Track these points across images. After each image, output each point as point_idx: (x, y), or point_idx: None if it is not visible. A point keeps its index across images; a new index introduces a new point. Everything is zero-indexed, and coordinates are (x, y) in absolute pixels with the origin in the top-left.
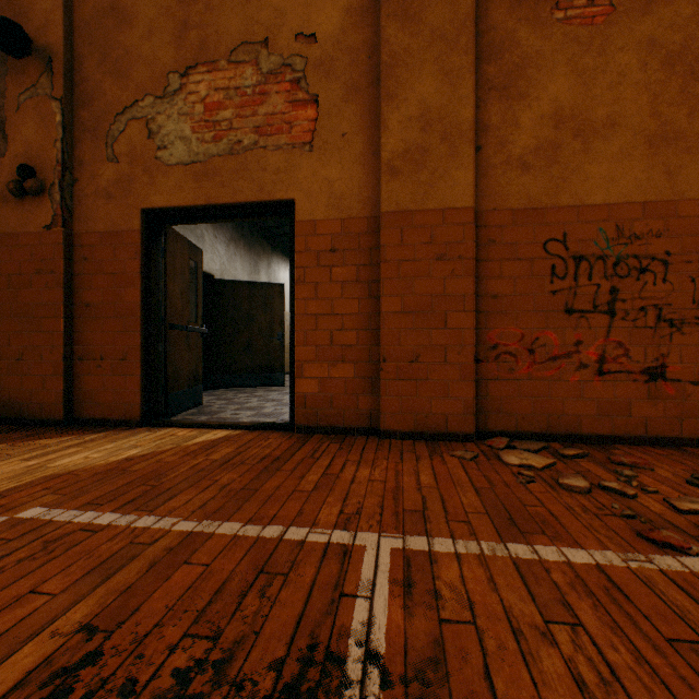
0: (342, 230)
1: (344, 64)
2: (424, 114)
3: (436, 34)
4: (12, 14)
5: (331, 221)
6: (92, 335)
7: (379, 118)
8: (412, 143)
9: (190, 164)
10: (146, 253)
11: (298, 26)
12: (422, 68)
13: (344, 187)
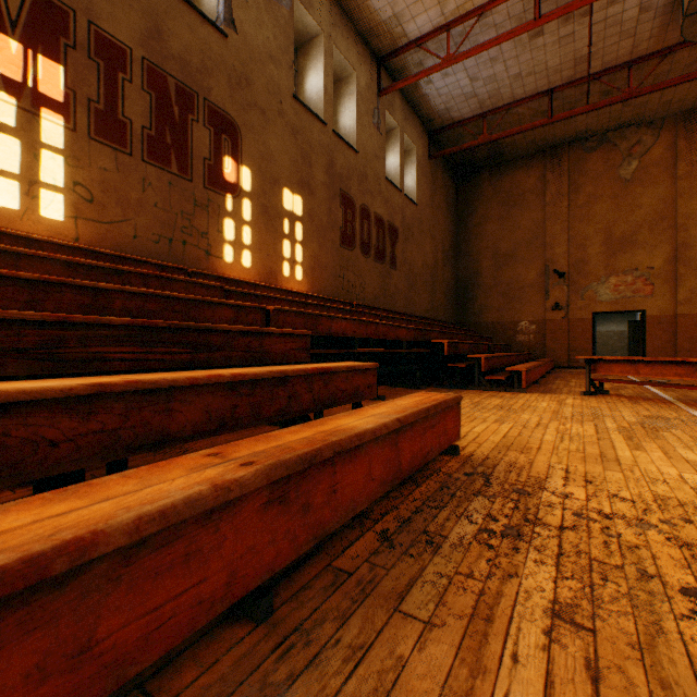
0: (661, 318)
1: (662, 275)
2: (690, 289)
3: (694, 269)
4: (550, 264)
5: (657, 315)
6: (574, 345)
7: (674, 289)
8: (686, 297)
9: (608, 301)
10: (591, 323)
11: (646, 265)
12: (689, 278)
13: (662, 307)
